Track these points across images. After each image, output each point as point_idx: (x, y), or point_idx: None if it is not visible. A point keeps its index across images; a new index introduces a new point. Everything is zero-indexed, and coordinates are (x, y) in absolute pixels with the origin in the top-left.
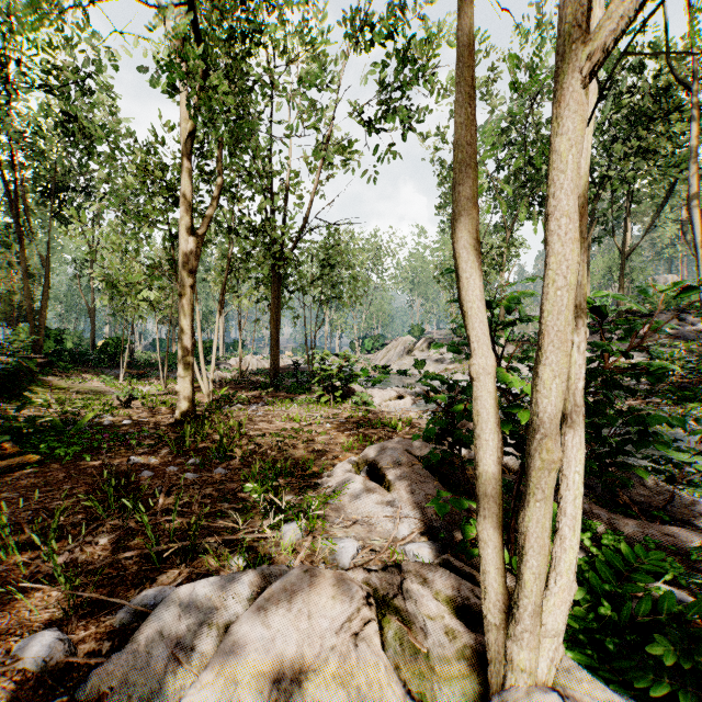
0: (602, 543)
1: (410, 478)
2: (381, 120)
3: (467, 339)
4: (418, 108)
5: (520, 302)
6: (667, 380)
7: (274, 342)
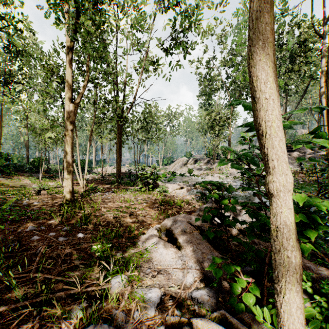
0: (321, 292)
1: (192, 241)
2: (172, 48)
3: (262, 157)
4: (190, 43)
5: (290, 128)
6: (311, 178)
7: (118, 160)
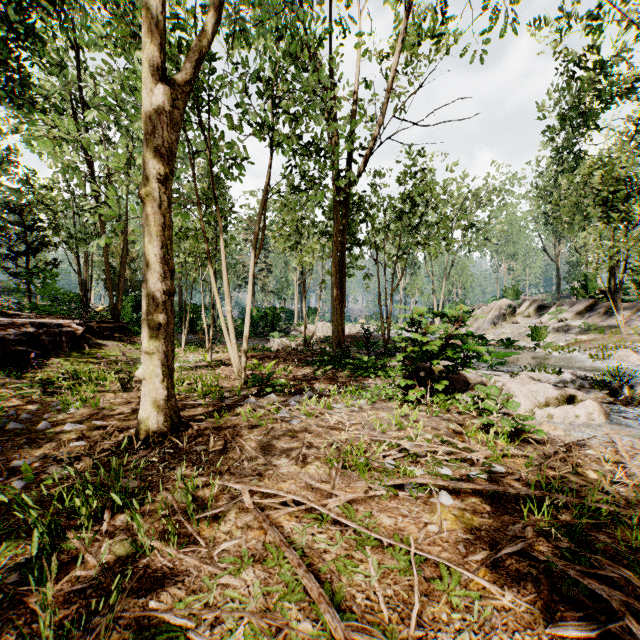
0: None
1: None
2: None
3: None
4: None
5: None
6: None
7: (337, 302)
